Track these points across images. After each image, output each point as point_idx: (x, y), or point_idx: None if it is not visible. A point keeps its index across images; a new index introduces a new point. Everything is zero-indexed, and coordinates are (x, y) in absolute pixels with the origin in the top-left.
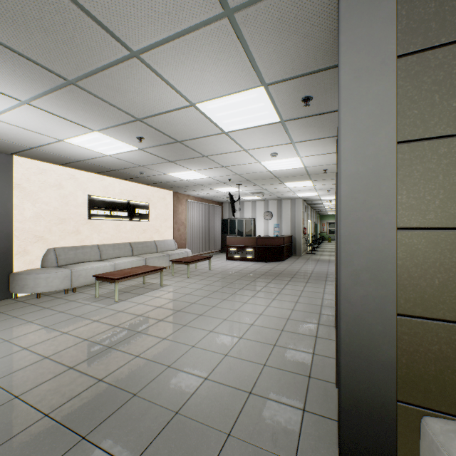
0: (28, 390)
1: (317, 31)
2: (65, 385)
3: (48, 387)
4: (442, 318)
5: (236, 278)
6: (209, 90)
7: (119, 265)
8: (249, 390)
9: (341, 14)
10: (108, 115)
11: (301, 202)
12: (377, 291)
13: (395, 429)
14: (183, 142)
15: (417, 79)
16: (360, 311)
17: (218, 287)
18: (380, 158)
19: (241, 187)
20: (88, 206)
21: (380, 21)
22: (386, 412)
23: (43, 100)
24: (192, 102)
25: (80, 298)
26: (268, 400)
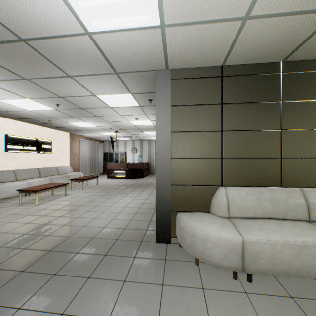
0: (6, 244)
1: (151, 82)
2: (27, 239)
3: (18, 241)
4: (182, 184)
5: (115, 188)
6: (104, 91)
7: (32, 183)
8: (124, 228)
9: (156, 88)
10: (41, 93)
11: (154, 142)
12: (166, 178)
13: (170, 219)
14: (85, 108)
15: (176, 113)
16: (161, 185)
17: (104, 193)
18: (167, 136)
19: (118, 133)
20: (5, 143)
21: (167, 94)
22: (168, 215)
23: (1, 82)
24: (95, 94)
25: (7, 206)
26: (133, 229)
